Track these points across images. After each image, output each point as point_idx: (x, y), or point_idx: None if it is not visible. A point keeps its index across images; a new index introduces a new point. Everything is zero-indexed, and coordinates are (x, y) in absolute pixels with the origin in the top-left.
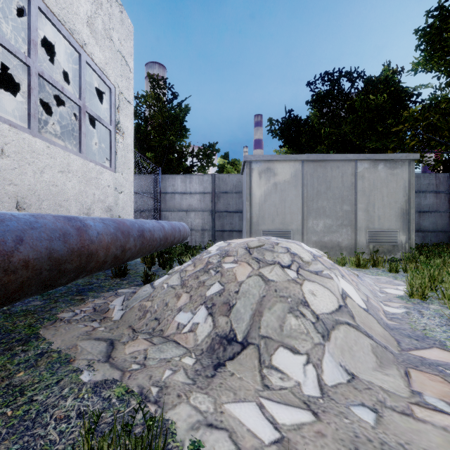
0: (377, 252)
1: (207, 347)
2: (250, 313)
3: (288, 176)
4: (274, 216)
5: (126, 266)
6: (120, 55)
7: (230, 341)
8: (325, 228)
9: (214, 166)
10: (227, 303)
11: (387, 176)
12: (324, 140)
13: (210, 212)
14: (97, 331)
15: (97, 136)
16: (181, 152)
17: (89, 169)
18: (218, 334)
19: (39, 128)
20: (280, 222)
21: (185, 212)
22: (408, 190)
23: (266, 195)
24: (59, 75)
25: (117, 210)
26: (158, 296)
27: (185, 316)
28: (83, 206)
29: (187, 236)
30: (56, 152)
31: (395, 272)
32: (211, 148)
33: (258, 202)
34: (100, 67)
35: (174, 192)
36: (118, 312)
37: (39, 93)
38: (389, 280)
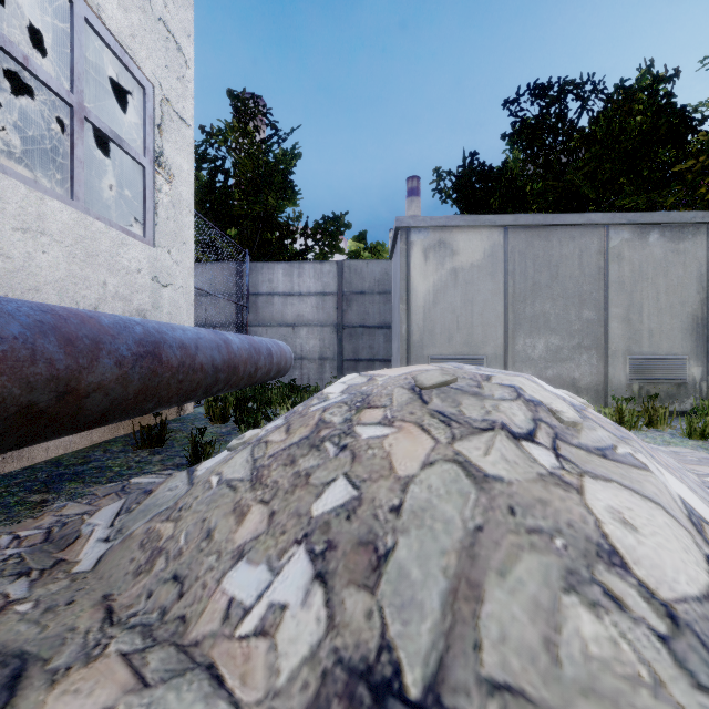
0: (656, 398)
1: (304, 708)
2: (442, 588)
3: (479, 256)
4: (452, 331)
5: (165, 426)
6: (165, 28)
7: (380, 693)
8: (549, 352)
9: (342, 253)
10: (369, 544)
11: (665, 254)
12: (532, 203)
13: (334, 328)
14: (5, 618)
15: (126, 185)
16: (285, 226)
17: (93, 234)
18: (341, 657)
19: (23, 171)
20: (463, 342)
21: (290, 328)
22: (707, 282)
23: (436, 291)
24: (58, 74)
25: (157, 318)
26: (193, 508)
27: (252, 578)
28: (78, 305)
29: (287, 367)
30: (8, 187)
31: (700, 438)
32: (336, 221)
33: (422, 304)
34: (120, 39)
35: (272, 292)
36: (95, 547)
37: (21, 108)
38: (703, 456)
